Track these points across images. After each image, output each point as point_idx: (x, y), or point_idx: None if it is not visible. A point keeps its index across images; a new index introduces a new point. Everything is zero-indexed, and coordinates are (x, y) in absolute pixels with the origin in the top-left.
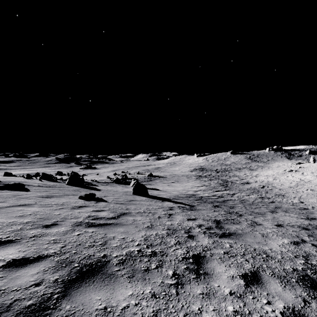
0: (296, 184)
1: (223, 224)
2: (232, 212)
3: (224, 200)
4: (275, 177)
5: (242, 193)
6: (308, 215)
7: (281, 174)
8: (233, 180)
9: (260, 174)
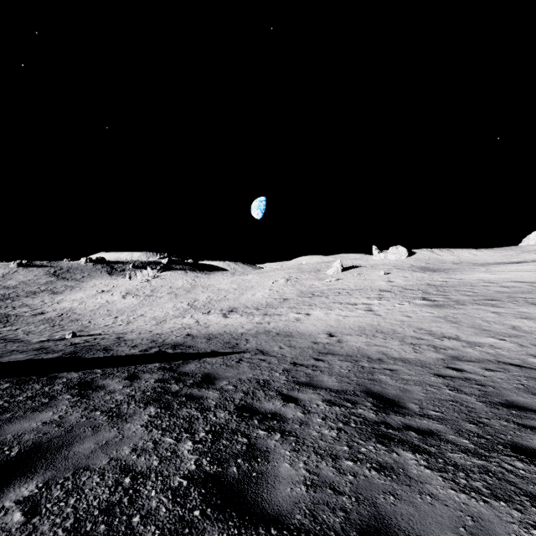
0: (100, 307)
1: (3, 343)
2: (12, 339)
3: (4, 335)
4: (83, 301)
5: (30, 326)
6: (82, 329)
7: (91, 297)
8: (19, 313)
9: (67, 298)
